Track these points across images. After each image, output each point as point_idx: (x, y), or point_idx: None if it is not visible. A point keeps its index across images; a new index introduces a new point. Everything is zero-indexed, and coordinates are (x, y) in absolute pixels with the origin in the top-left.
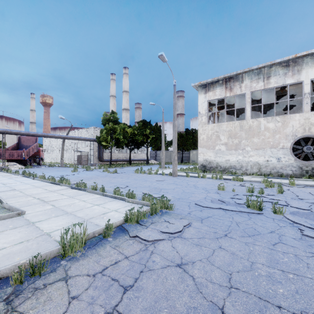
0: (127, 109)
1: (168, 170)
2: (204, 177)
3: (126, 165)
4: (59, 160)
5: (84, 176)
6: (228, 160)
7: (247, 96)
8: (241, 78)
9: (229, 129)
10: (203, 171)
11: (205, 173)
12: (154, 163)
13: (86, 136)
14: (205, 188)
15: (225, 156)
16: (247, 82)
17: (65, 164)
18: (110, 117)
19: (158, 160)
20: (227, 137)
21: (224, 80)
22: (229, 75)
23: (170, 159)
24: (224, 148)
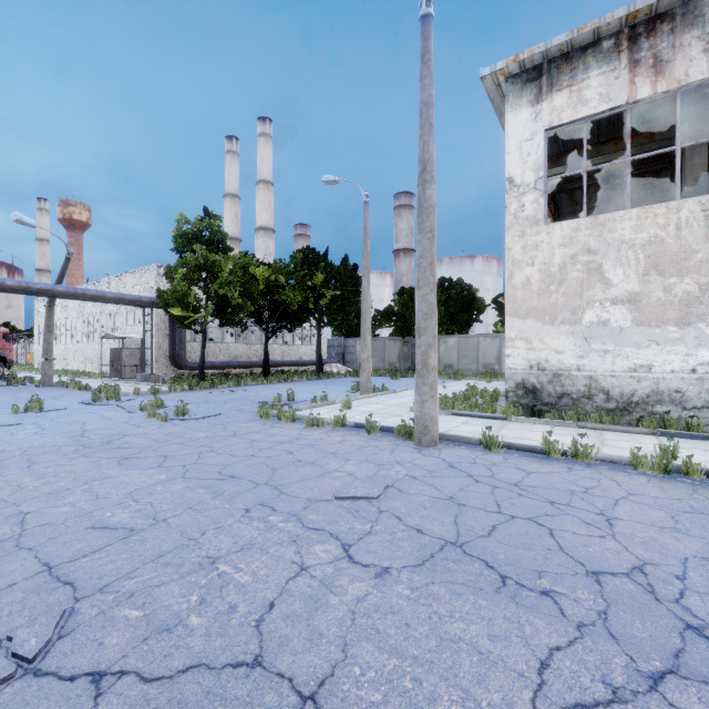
0: (269, 228)
1: (384, 403)
2: (585, 458)
3: (251, 380)
4: (70, 364)
5: (1, 443)
6: (647, 366)
7: None
8: None
9: (649, 235)
10: (526, 410)
11: (544, 420)
12: (338, 372)
13: (137, 293)
14: None
15: (630, 350)
16: None
17: (79, 374)
18: (200, 232)
19: (351, 362)
20: (639, 269)
21: (625, 32)
22: None
23: (382, 361)
24: (625, 317)
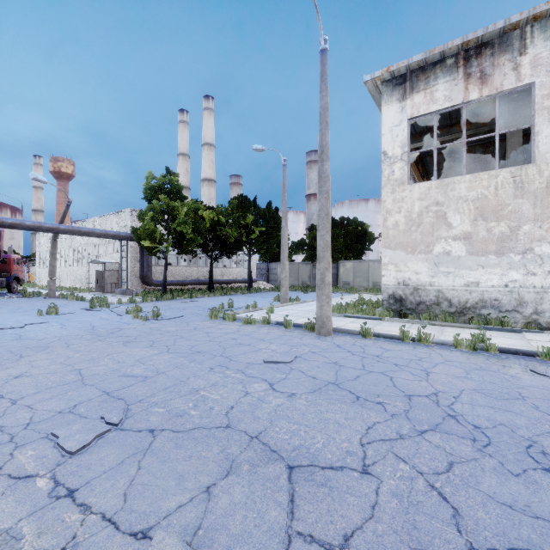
0: (212, 179)
1: (297, 309)
2: (425, 342)
3: (200, 293)
4: (64, 282)
5: (42, 333)
6: (476, 283)
7: (540, 91)
8: (519, 40)
9: (477, 193)
10: (396, 313)
11: (406, 320)
12: (264, 288)
13: (116, 230)
14: (544, 452)
15: (464, 271)
16: (538, 49)
17: (72, 289)
18: (163, 185)
19: (273, 281)
20: (471, 216)
21: (461, 54)
22: (483, 33)
23: (296, 280)
24: (461, 249)
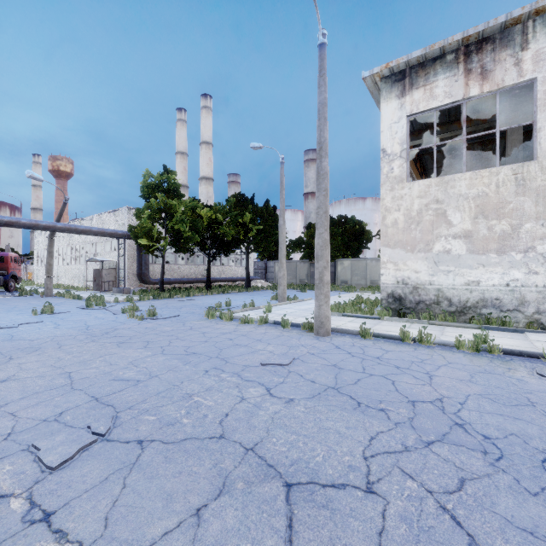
0: (210, 177)
1: (295, 308)
2: (427, 343)
3: (198, 292)
4: (62, 280)
5: (35, 333)
6: (476, 282)
7: (542, 87)
8: (521, 35)
9: (478, 191)
10: (395, 312)
11: (406, 319)
12: (262, 286)
13: (113, 228)
14: None
15: (465, 270)
16: (541, 44)
17: (70, 288)
18: (160, 183)
19: (271, 279)
20: (471, 214)
21: (462, 49)
22: (484, 28)
23: (294, 278)
24: (462, 247)
